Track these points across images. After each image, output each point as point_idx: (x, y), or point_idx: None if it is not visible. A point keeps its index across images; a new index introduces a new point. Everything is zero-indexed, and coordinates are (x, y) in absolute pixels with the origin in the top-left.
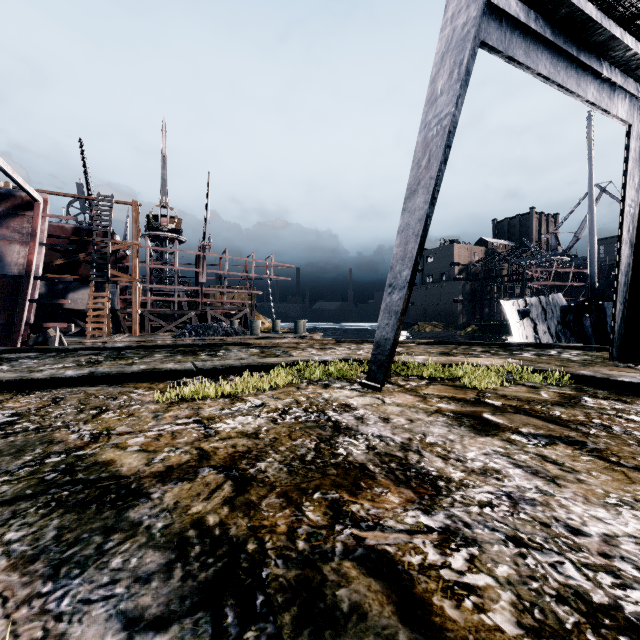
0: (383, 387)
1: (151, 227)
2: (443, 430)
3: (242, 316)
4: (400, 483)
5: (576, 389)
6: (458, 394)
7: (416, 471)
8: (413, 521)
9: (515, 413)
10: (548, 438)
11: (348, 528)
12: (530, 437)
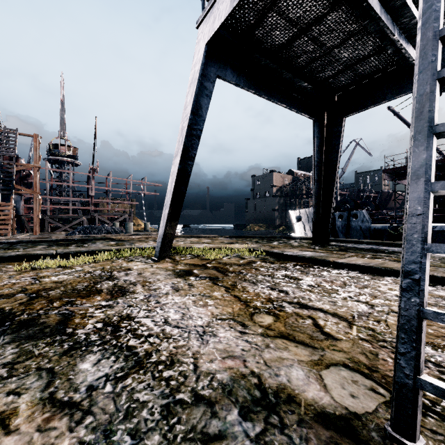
0: (163, 260)
1: (52, 153)
2: (162, 277)
3: (123, 220)
4: (110, 294)
5: (262, 258)
6: (198, 262)
7: (123, 290)
8: (97, 304)
9: (210, 269)
10: (206, 277)
11: (67, 307)
12: (198, 277)
